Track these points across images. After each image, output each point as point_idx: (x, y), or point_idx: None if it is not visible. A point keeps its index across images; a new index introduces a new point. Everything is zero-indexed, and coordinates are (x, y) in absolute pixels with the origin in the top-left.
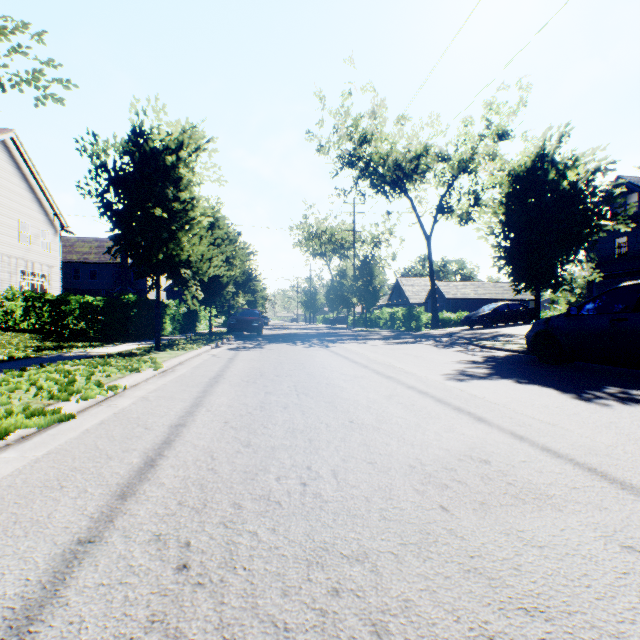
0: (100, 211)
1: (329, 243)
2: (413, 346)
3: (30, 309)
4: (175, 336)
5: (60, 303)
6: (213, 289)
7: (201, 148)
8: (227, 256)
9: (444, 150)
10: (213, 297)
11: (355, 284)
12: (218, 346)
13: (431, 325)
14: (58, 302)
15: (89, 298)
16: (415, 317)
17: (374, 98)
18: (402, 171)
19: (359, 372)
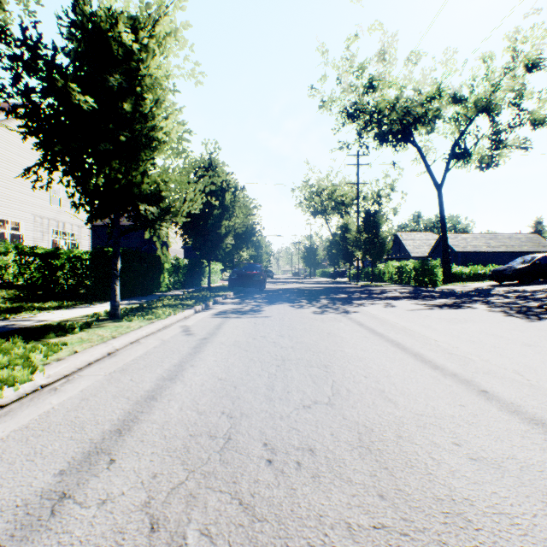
0: (25, 121)
1: (330, 200)
2: (473, 314)
3: (23, 264)
4: (174, 291)
5: (50, 257)
6: (210, 241)
7: (163, 16)
8: (225, 205)
9: (460, 90)
10: (210, 250)
11: (360, 237)
12: (207, 307)
13: (442, 279)
14: (49, 256)
15: (78, 251)
16: (429, 271)
17: (384, 34)
18: (413, 115)
19: (516, 441)
